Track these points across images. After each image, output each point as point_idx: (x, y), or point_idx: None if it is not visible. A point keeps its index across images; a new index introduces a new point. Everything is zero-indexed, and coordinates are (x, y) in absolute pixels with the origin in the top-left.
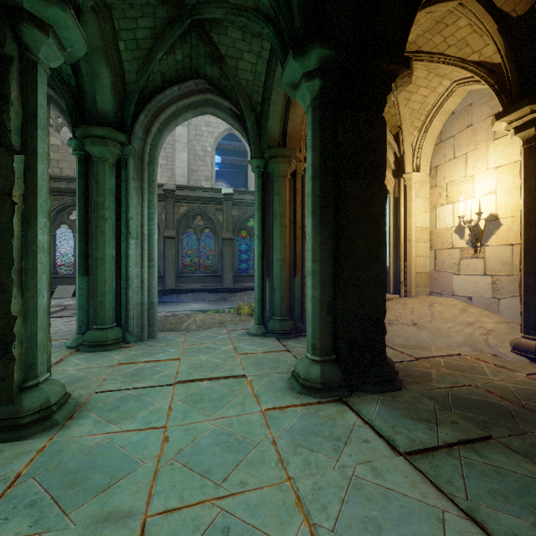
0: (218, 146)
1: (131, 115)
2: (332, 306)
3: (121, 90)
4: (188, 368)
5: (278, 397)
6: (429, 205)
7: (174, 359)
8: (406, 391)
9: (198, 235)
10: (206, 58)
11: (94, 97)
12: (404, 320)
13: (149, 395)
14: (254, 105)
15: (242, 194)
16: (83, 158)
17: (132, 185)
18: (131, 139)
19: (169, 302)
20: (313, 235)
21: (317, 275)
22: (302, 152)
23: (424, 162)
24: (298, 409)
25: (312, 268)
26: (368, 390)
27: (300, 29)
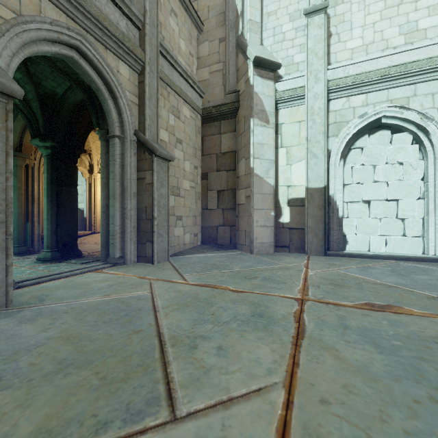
0: None
1: None
2: (56, 231)
3: None
4: None
5: (32, 265)
6: None
7: None
8: (85, 257)
9: None
10: None
11: None
12: (91, 241)
13: None
14: None
15: None
16: None
17: None
18: None
19: None
20: (48, 205)
21: (50, 220)
22: (33, 155)
23: None
24: (43, 265)
25: (47, 217)
26: (71, 259)
27: (43, 133)
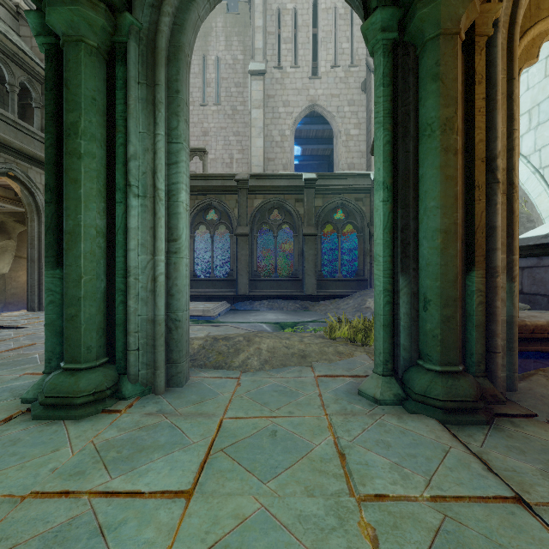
0: (297, 135)
1: None
2: None
3: None
4: None
5: None
6: None
7: (175, 493)
8: None
9: (275, 232)
10: None
11: None
12: None
13: None
14: None
15: (327, 179)
16: (53, 52)
17: (135, 94)
18: (133, 4)
19: (241, 310)
20: None
21: None
22: None
23: None
24: None
25: None
26: None
27: None
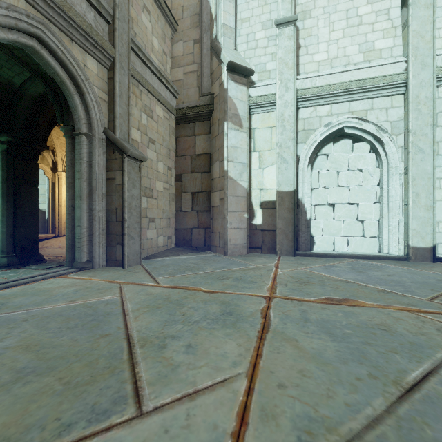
0: None
1: None
2: (13, 234)
3: None
4: None
5: None
6: None
7: None
8: (47, 262)
9: None
10: None
11: None
12: (55, 245)
13: None
14: None
15: None
16: None
17: None
18: None
19: None
20: (3, 206)
21: (5, 222)
22: None
23: None
24: None
25: (2, 219)
26: (30, 265)
27: None
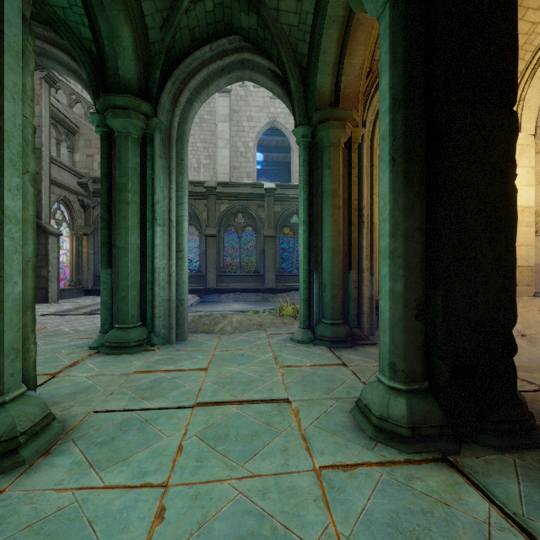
0: (260, 143)
1: (156, 82)
2: (424, 305)
3: (145, 53)
4: (215, 384)
5: (339, 444)
6: (533, 176)
7: (200, 369)
8: None
9: (240, 233)
10: (241, 3)
11: (115, 63)
12: None
13: (157, 422)
14: (299, 58)
15: (285, 189)
16: (106, 136)
17: (159, 164)
18: (157, 111)
19: (210, 302)
20: (392, 197)
21: (400, 257)
22: (359, 115)
23: (526, 119)
24: (375, 471)
25: (391, 247)
26: (487, 444)
27: None
